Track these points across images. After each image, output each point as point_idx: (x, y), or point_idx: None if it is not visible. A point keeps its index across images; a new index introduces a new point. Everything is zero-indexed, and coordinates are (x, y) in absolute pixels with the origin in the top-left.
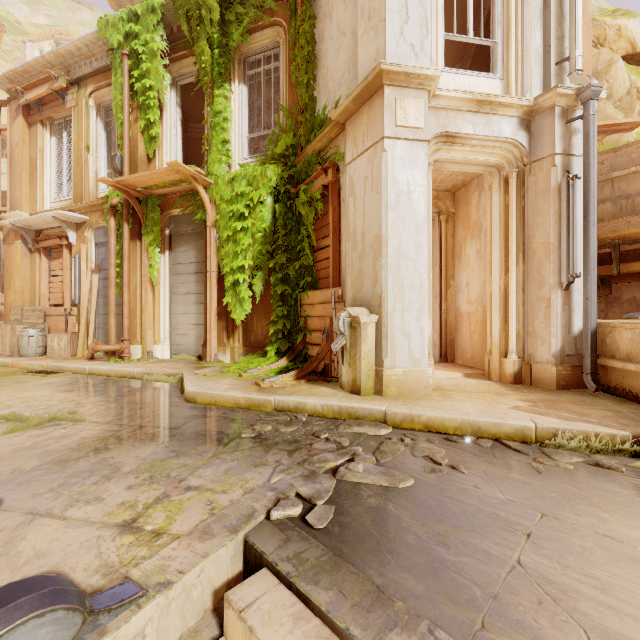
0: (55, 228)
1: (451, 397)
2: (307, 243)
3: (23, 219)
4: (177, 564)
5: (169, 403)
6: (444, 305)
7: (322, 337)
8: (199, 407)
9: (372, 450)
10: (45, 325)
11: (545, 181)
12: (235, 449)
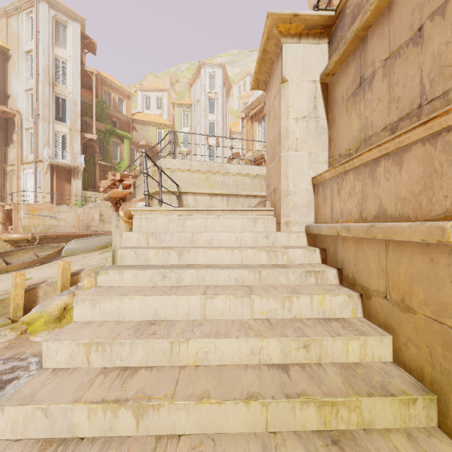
0: (260, 156)
1: None
2: None
3: (252, 154)
4: None
5: None
6: None
7: None
8: None
9: None
10: None
11: None
12: None
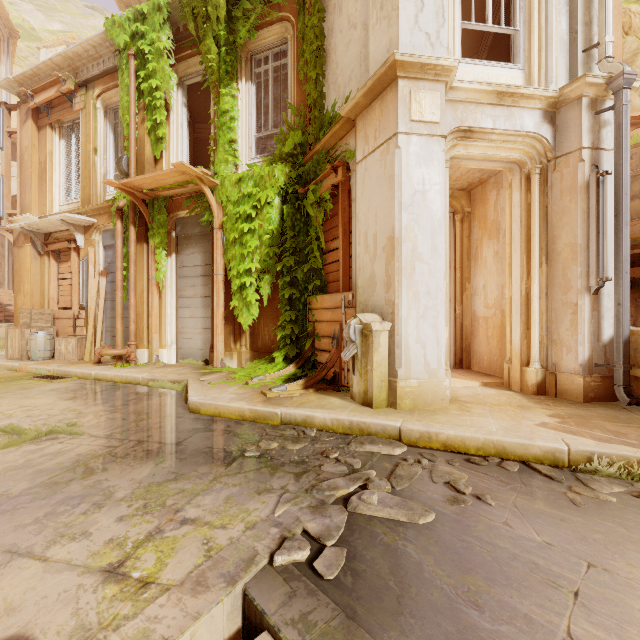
0: (64, 231)
1: (470, 411)
2: (316, 245)
3: (32, 222)
4: (163, 628)
5: (172, 414)
6: (459, 309)
7: (331, 344)
8: (203, 419)
9: (386, 473)
10: (54, 328)
11: (571, 177)
12: (238, 471)
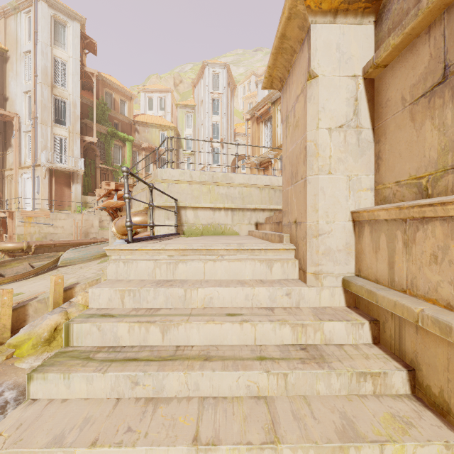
0: (266, 159)
1: None
2: None
3: (257, 158)
4: None
5: None
6: None
7: None
8: None
9: None
10: None
11: None
12: None
